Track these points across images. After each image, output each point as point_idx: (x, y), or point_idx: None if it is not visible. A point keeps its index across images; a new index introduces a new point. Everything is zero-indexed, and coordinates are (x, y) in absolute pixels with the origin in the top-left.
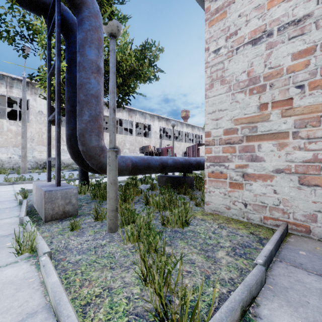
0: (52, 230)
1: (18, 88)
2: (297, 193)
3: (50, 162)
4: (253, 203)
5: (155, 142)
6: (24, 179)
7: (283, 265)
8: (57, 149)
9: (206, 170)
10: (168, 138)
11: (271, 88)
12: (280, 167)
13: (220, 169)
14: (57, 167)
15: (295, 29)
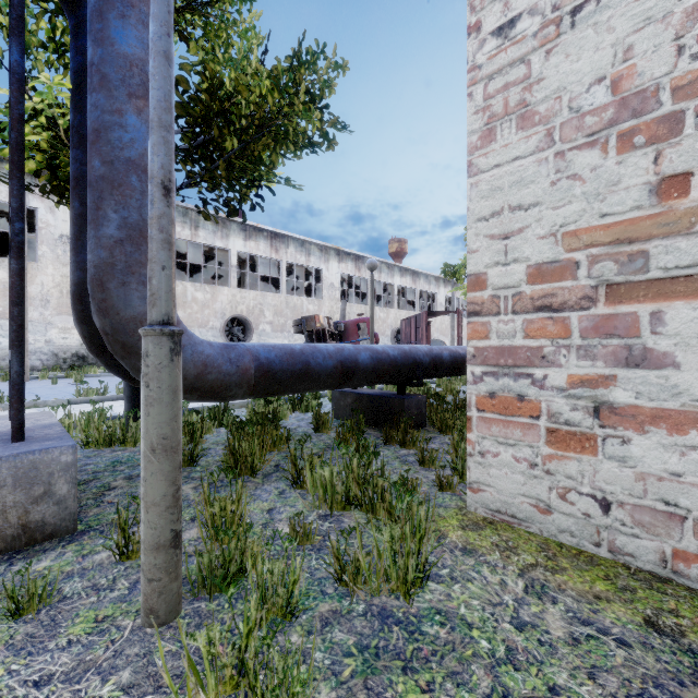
0: None
1: None
2: None
3: None
4: (633, 500)
5: (330, 308)
6: (1, 399)
7: None
8: (12, 325)
9: (472, 388)
10: (360, 298)
11: None
12: None
13: (517, 386)
14: (12, 381)
15: None
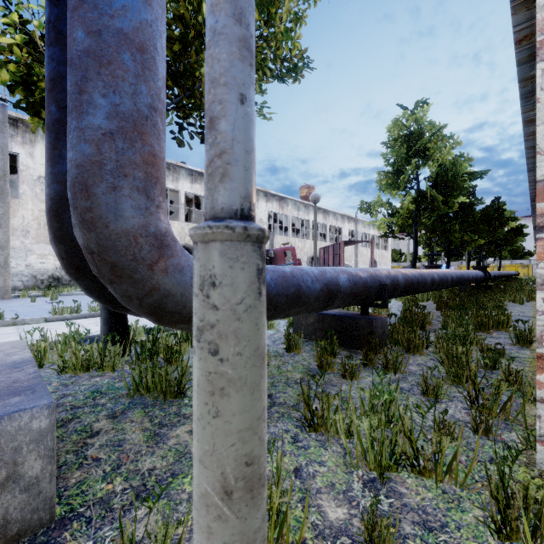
0: None
1: None
2: None
3: None
4: None
5: None
6: None
7: None
8: None
9: None
10: (283, 231)
11: None
12: None
13: None
14: None
15: None
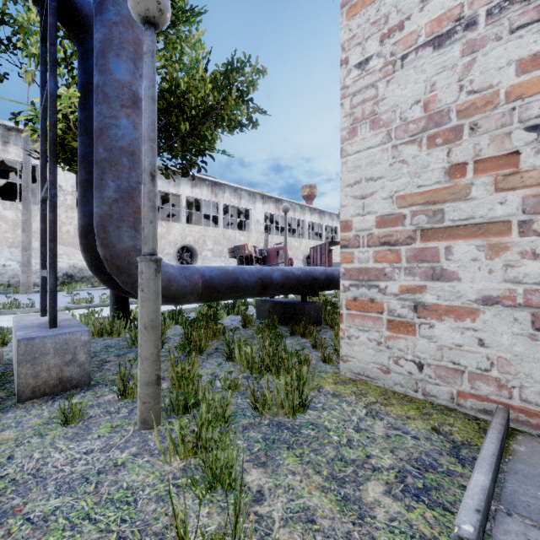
0: (25, 422)
1: (19, 146)
2: (528, 348)
3: (45, 278)
4: (435, 362)
5: (257, 239)
6: (19, 305)
7: (517, 526)
8: (50, 254)
9: (343, 295)
10: (279, 231)
11: (473, 132)
12: (492, 294)
13: (370, 293)
14: (50, 290)
15: (525, 10)
